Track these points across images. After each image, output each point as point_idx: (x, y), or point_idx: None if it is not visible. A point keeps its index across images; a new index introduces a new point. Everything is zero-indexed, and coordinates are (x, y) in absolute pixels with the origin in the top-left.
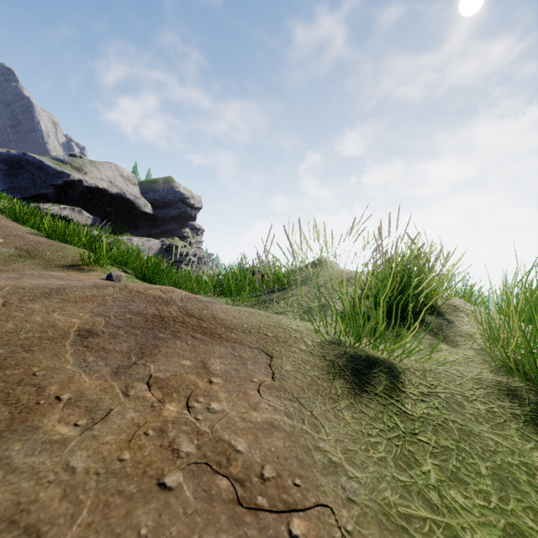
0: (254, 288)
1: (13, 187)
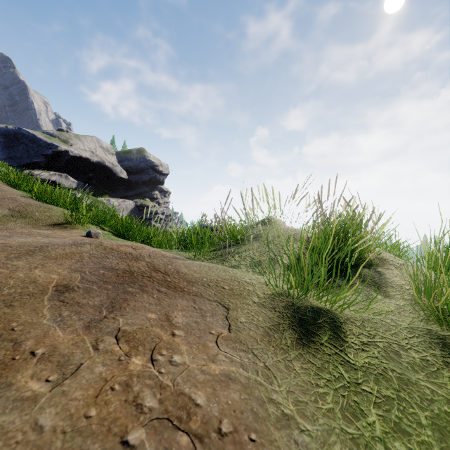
0: (212, 243)
1: (10, 157)
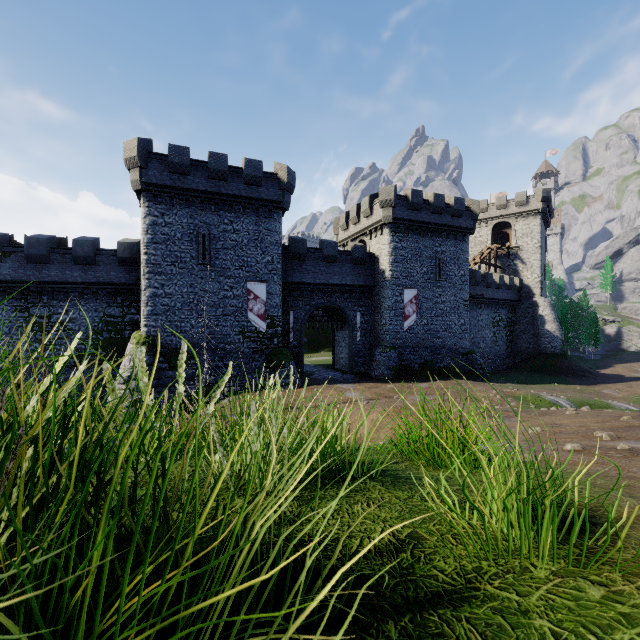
0: None
1: None
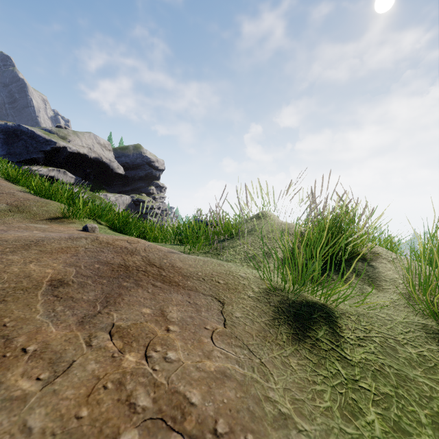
0: (207, 238)
1: (9, 153)
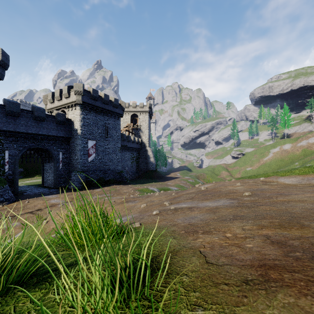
0: None
1: None
